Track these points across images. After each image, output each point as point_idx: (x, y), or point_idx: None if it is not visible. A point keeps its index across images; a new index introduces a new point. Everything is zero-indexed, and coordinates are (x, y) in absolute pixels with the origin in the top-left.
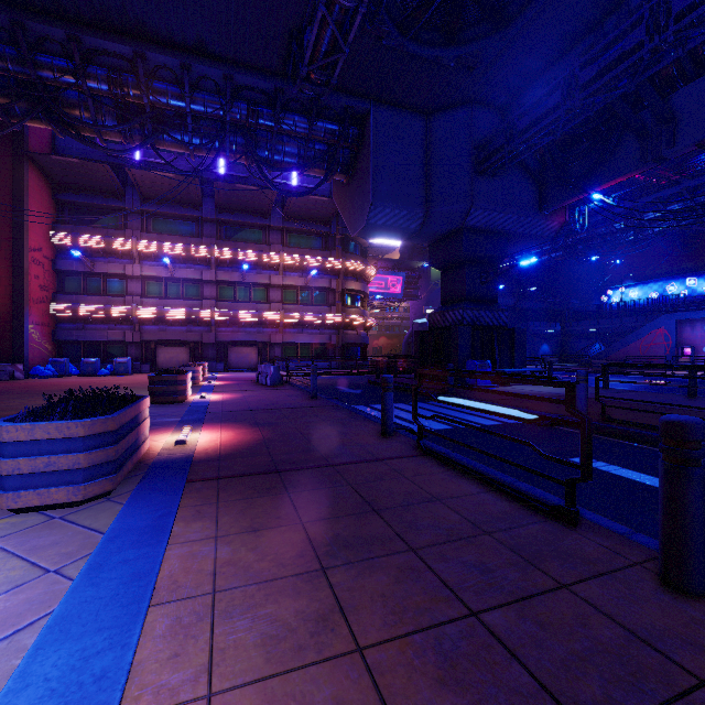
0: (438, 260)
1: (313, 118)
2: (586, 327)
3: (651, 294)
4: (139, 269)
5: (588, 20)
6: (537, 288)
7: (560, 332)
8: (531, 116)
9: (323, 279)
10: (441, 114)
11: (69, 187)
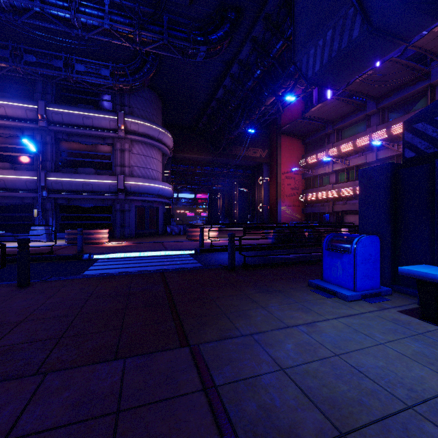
0: None
1: (273, 30)
2: None
3: None
4: (331, 167)
5: None
6: None
7: None
8: None
9: None
10: None
11: (306, 135)
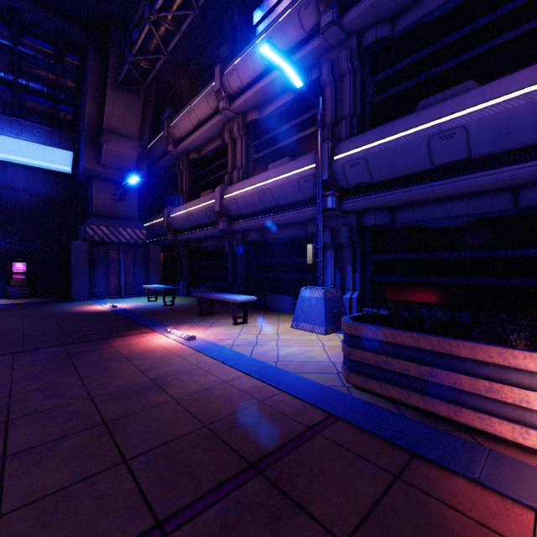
0: None
1: None
2: None
3: None
4: None
5: None
6: None
7: None
8: None
9: None
10: None
11: None
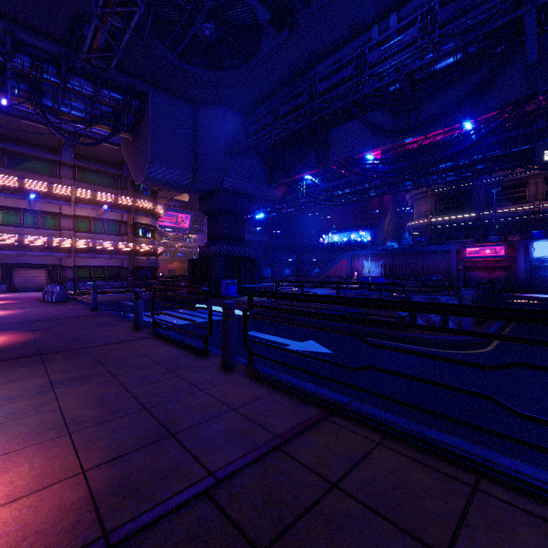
0: (205, 208)
1: (98, 86)
2: (311, 258)
3: (344, 239)
4: None
5: (287, 77)
6: (282, 230)
7: (296, 260)
8: (257, 125)
9: (115, 213)
10: (204, 106)
11: None
